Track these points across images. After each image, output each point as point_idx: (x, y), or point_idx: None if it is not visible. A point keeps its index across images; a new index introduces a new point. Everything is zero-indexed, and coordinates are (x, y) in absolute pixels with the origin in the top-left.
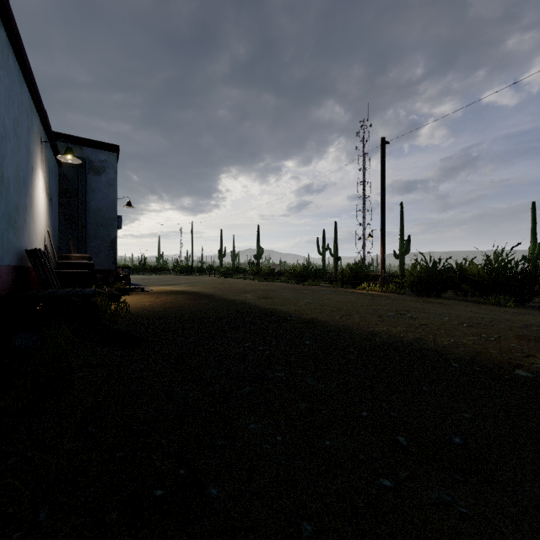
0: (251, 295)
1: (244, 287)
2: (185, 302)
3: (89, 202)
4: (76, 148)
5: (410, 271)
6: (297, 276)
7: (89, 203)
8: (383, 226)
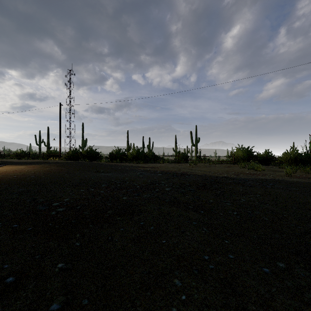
0: None
1: None
2: None
3: None
4: None
5: (67, 152)
6: (18, 156)
7: None
8: (60, 136)
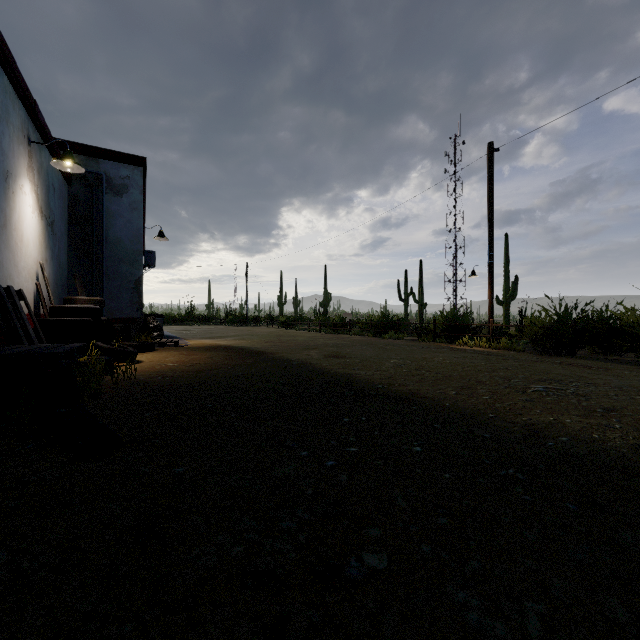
0: (316, 353)
1: (307, 341)
2: (223, 362)
3: (106, 230)
4: (90, 160)
5: (532, 320)
6: (374, 327)
7: (107, 232)
8: (491, 261)
